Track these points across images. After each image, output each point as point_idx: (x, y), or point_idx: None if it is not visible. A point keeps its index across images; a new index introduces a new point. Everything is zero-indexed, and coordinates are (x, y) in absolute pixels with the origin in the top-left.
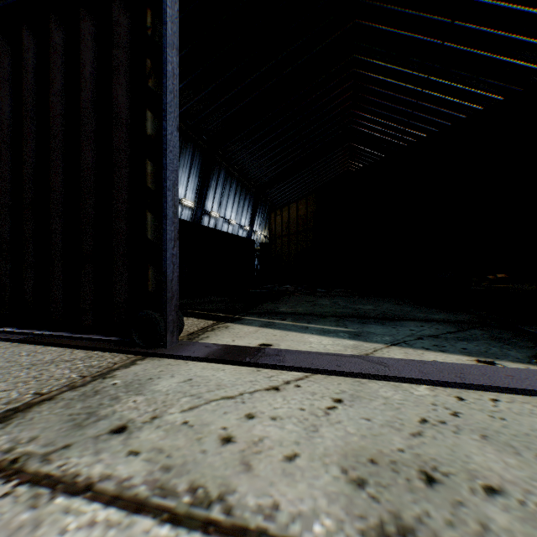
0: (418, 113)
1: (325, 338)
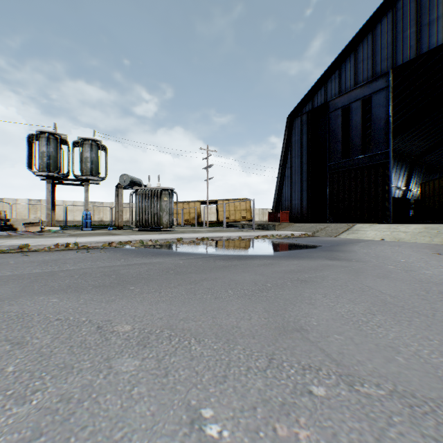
0: None
1: None
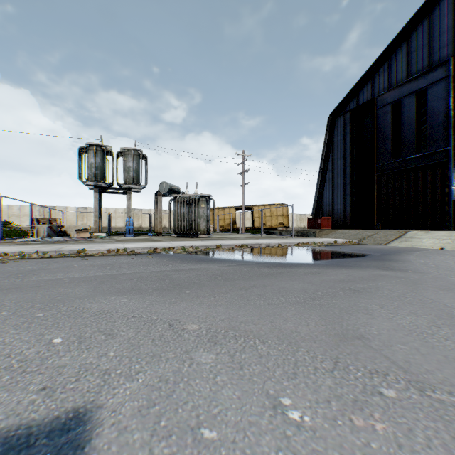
0: None
1: None
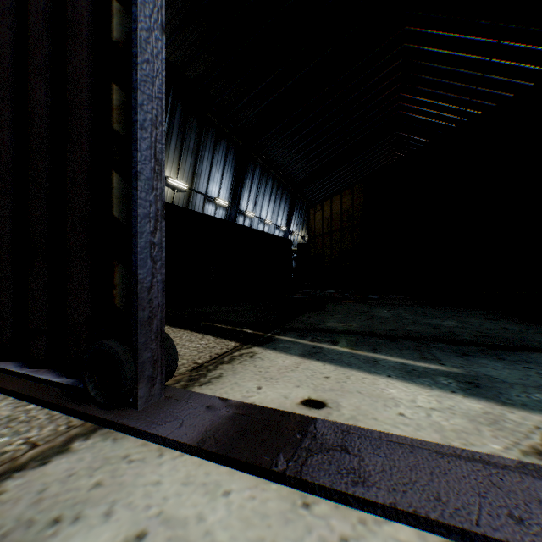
0: (483, 89)
1: (418, 390)
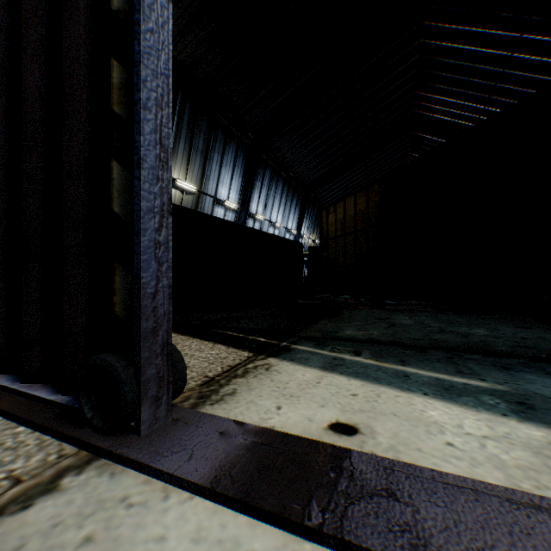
0: (503, 86)
1: (463, 412)
